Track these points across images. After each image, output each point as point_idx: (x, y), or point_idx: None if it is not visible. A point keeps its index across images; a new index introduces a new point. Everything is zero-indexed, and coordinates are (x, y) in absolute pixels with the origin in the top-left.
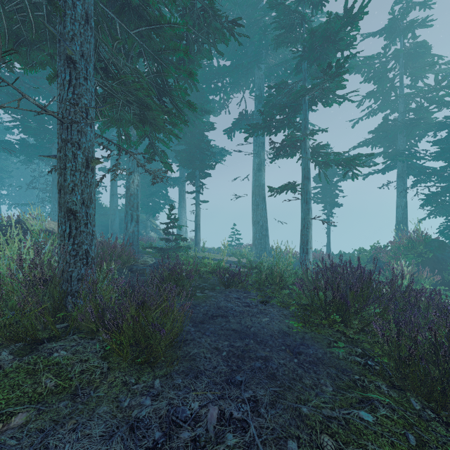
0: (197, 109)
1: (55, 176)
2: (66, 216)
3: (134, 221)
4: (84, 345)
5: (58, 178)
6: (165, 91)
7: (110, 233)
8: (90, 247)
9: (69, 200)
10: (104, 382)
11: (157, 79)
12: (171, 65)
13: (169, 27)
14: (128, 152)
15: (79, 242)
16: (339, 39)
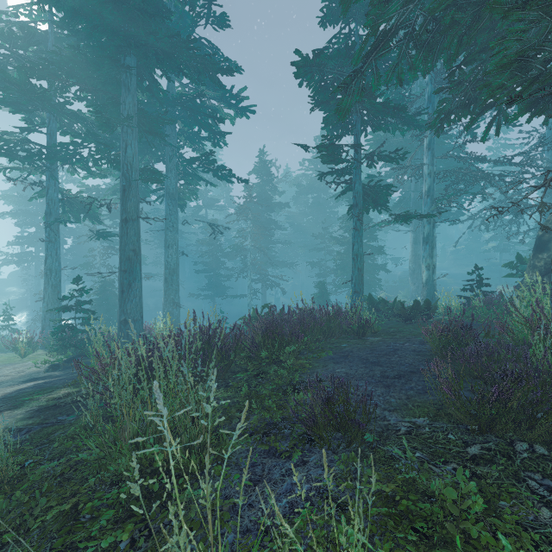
0: None
1: None
2: None
3: None
4: None
5: None
6: None
7: None
8: None
9: None
10: None
11: None
12: None
13: None
14: None
15: None
16: None
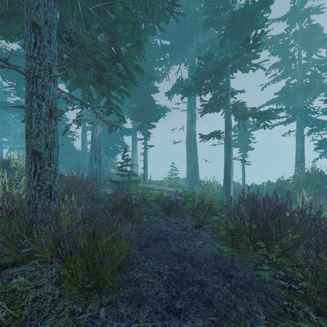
0: (145, 76)
1: None
2: (32, 157)
3: (97, 160)
4: (42, 270)
5: (26, 125)
6: (118, 58)
7: (81, 169)
8: (53, 183)
9: (35, 143)
10: (53, 311)
11: (111, 48)
12: (122, 36)
13: (120, 2)
14: (88, 106)
15: (43, 179)
16: (254, 19)
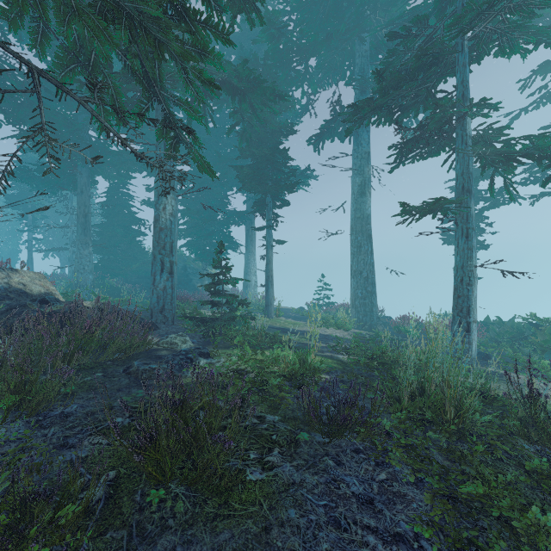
0: (267, 92)
1: (80, 211)
2: None
3: (166, 271)
4: None
5: None
6: None
7: None
8: None
9: None
10: None
11: None
12: None
13: None
14: (68, 92)
15: None
16: None
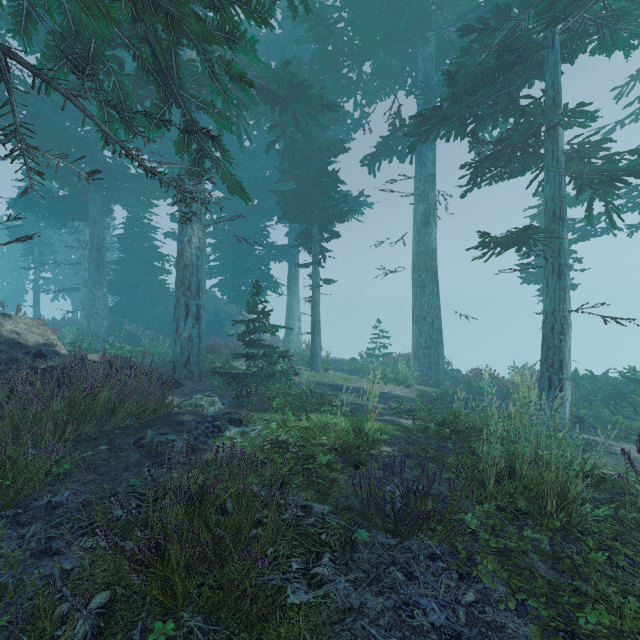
0: (314, 100)
1: (92, 245)
2: None
3: (192, 316)
4: None
5: None
6: None
7: None
8: None
9: None
10: None
11: None
12: None
13: None
14: (49, 82)
15: None
16: None
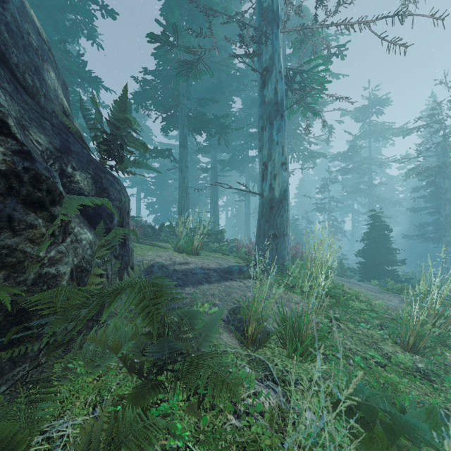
0: None
1: None
2: None
3: None
4: None
5: None
6: None
7: None
8: None
9: None
10: None
11: None
12: None
13: None
14: None
15: None
16: None
